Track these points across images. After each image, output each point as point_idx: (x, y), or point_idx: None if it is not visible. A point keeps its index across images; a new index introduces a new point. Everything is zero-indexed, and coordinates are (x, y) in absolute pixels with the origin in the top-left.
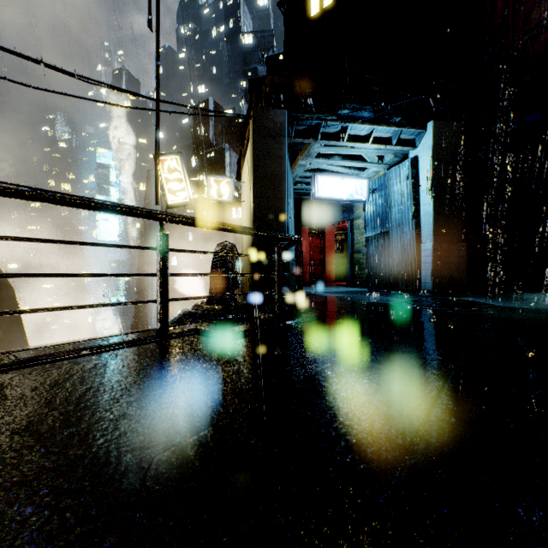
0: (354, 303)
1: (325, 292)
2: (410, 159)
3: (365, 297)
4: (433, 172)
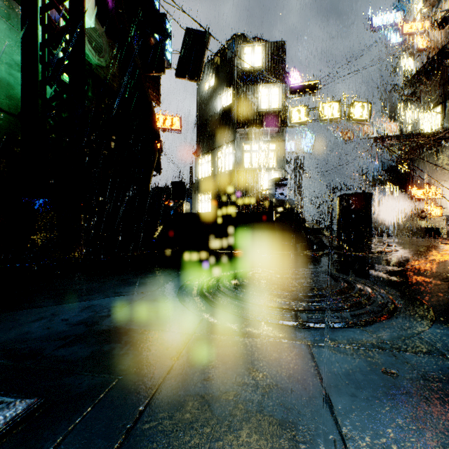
0: None
1: None
2: None
3: None
4: None
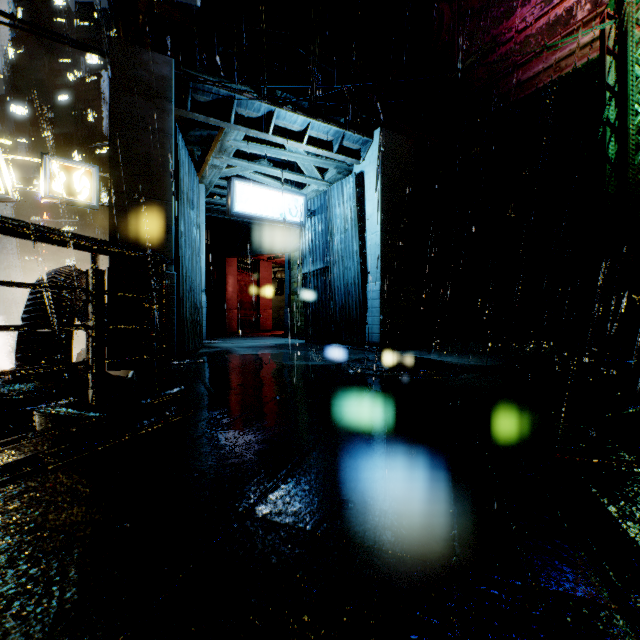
0: (273, 368)
1: (247, 347)
2: (355, 174)
3: (296, 355)
4: (381, 193)
